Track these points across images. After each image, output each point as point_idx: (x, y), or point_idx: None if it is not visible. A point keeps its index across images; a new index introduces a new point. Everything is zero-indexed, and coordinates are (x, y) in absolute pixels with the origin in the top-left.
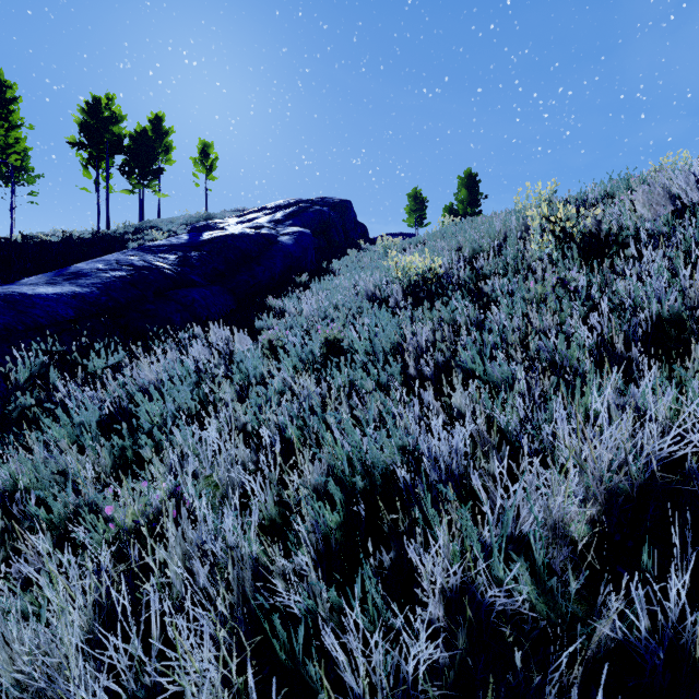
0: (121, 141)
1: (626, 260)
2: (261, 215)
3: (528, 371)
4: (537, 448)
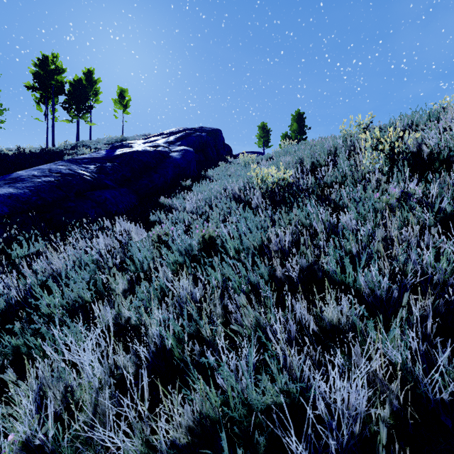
0: (63, 86)
1: (450, 174)
2: (160, 138)
3: (393, 282)
4: (445, 398)
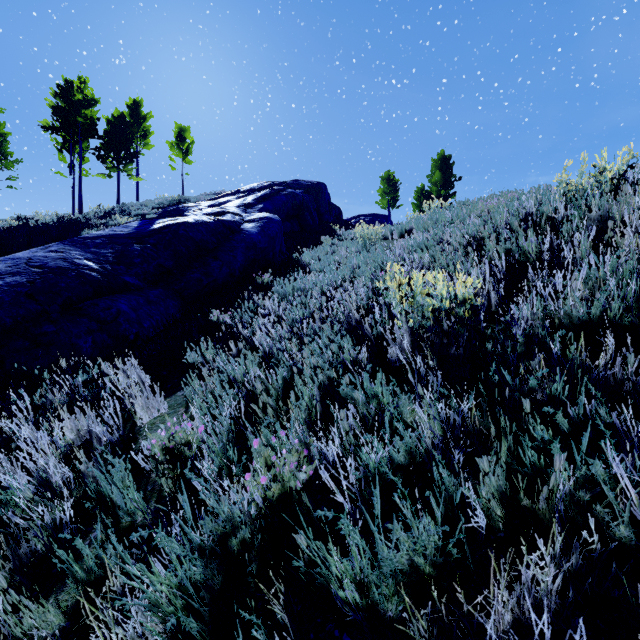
0: (94, 124)
1: None
2: (233, 198)
3: None
4: None
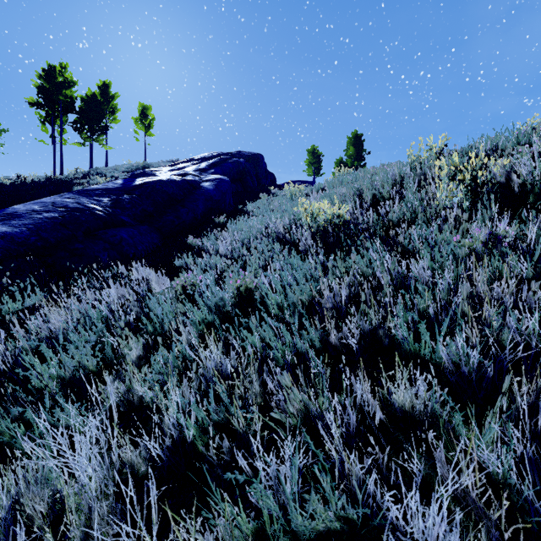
0: (73, 102)
1: None
2: (189, 165)
3: (483, 354)
4: None
